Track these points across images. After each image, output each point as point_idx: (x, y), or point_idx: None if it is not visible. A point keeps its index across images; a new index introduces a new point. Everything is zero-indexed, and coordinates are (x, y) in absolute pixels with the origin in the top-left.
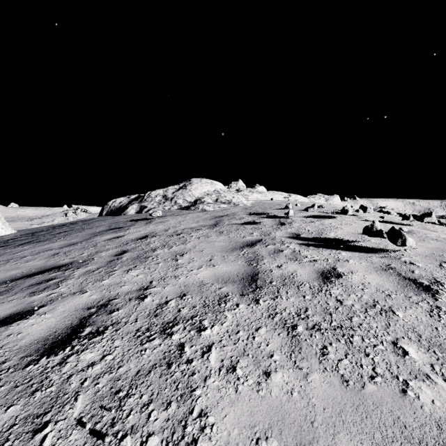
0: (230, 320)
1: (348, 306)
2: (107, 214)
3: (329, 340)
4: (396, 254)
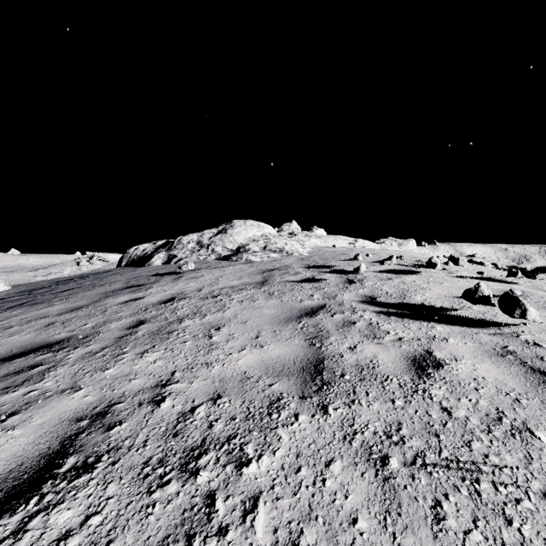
0: (286, 444)
1: (461, 421)
2: (127, 264)
3: (443, 488)
4: (512, 330)
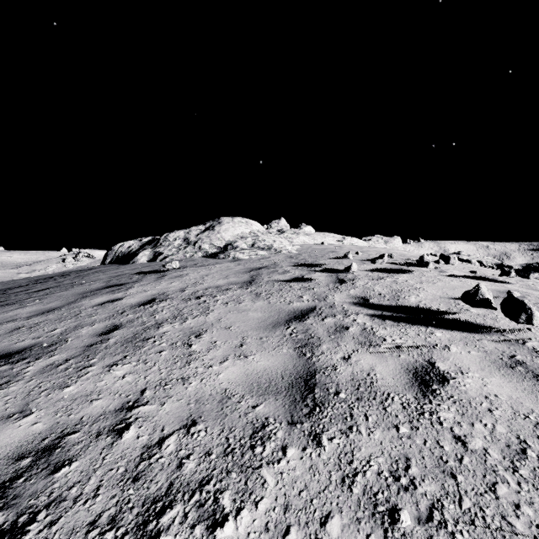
0: (271, 492)
1: (480, 455)
2: (112, 262)
3: None
4: (516, 335)
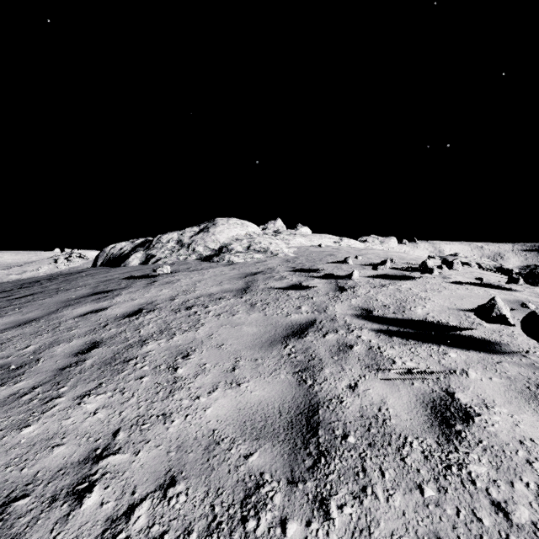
0: None
1: (529, 533)
2: (103, 264)
3: None
4: None
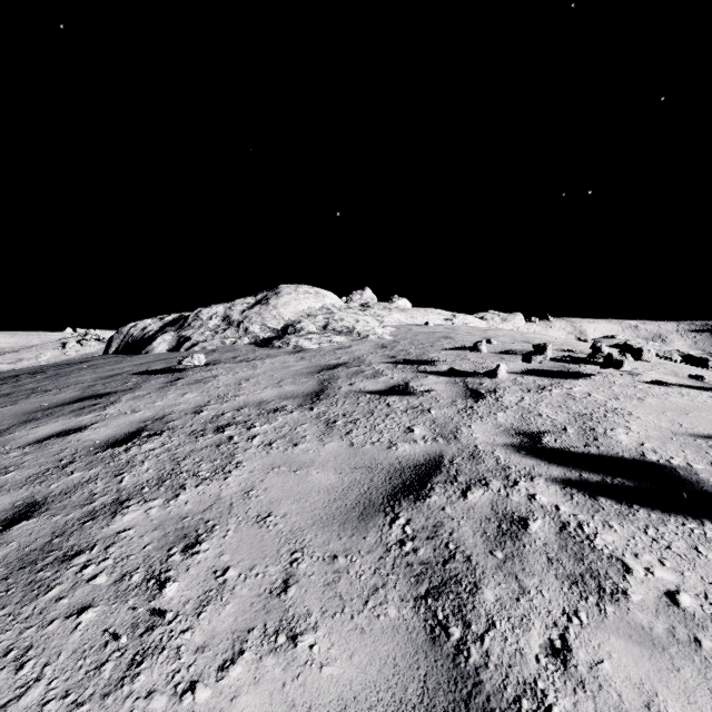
0: None
1: None
2: (118, 350)
3: None
4: None
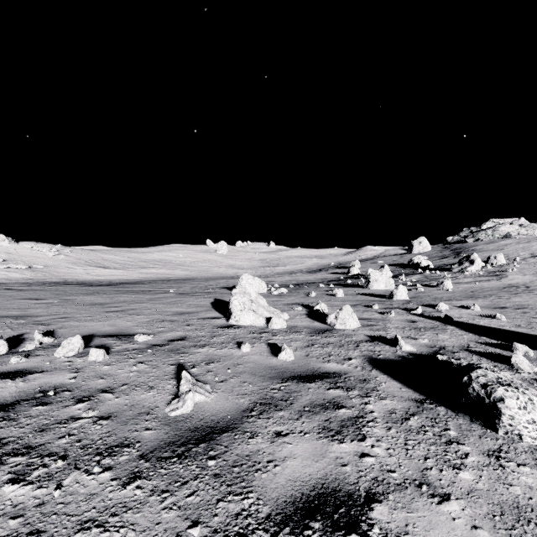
0: None
1: None
2: (450, 244)
3: None
4: None
